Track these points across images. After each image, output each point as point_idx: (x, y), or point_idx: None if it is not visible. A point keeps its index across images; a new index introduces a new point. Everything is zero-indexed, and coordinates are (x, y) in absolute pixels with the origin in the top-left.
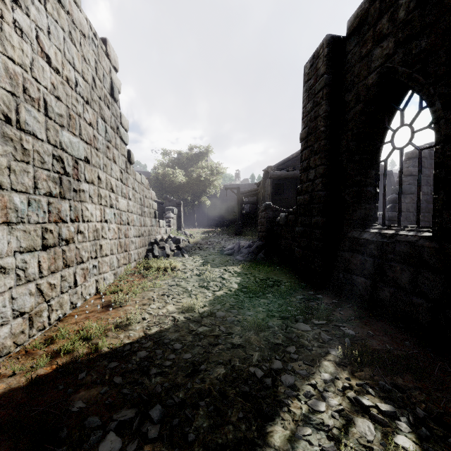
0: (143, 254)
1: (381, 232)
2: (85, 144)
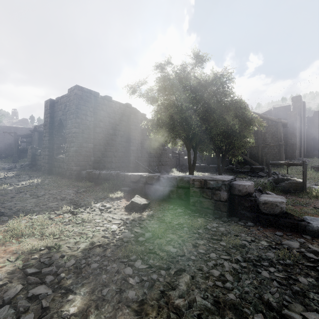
0: None
1: (60, 156)
2: None
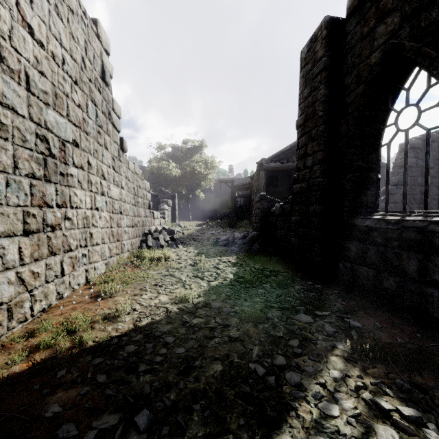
0: (137, 244)
1: (385, 218)
2: (73, 126)
